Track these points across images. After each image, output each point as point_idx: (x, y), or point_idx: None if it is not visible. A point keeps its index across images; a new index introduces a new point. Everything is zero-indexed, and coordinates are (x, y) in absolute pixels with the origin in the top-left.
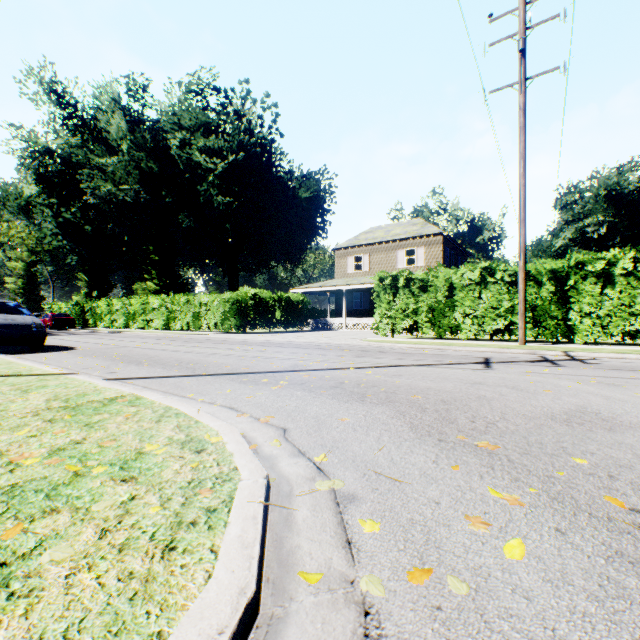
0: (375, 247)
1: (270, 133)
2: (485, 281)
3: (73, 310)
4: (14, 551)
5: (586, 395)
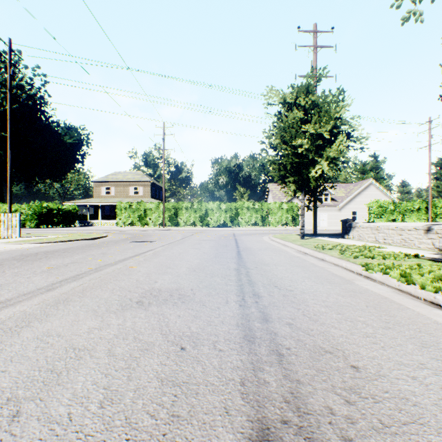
0: (118, 183)
1: (40, 92)
2: (156, 208)
3: None
4: (90, 235)
5: (151, 232)
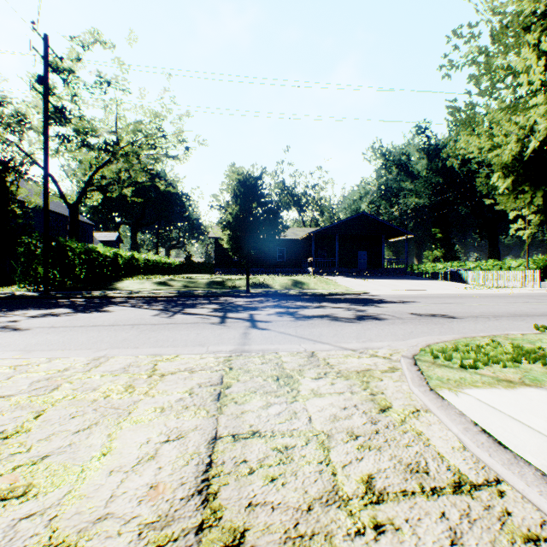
0: None
1: None
2: None
3: None
4: None
5: None
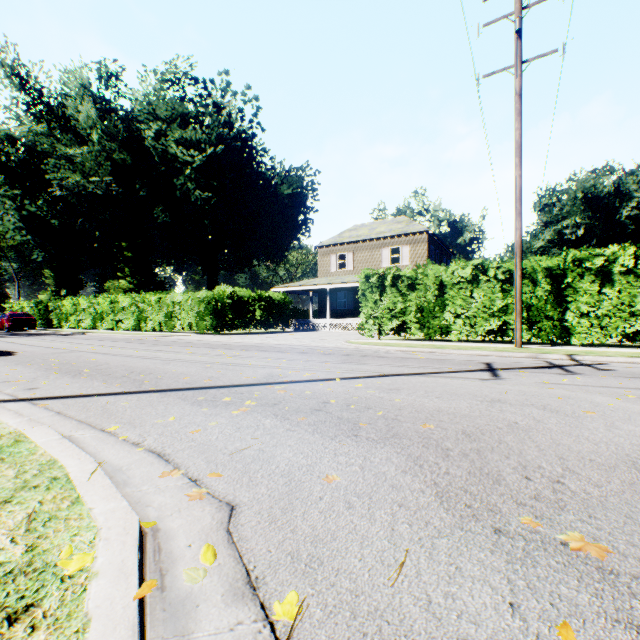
0: (359, 245)
1: (251, 127)
2: (477, 279)
3: (36, 309)
4: None
5: None
